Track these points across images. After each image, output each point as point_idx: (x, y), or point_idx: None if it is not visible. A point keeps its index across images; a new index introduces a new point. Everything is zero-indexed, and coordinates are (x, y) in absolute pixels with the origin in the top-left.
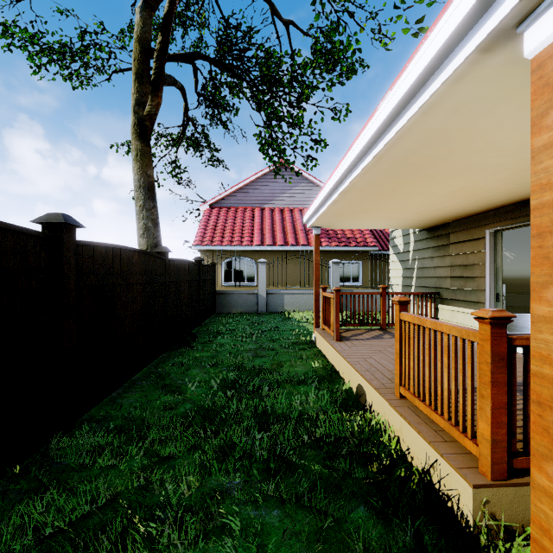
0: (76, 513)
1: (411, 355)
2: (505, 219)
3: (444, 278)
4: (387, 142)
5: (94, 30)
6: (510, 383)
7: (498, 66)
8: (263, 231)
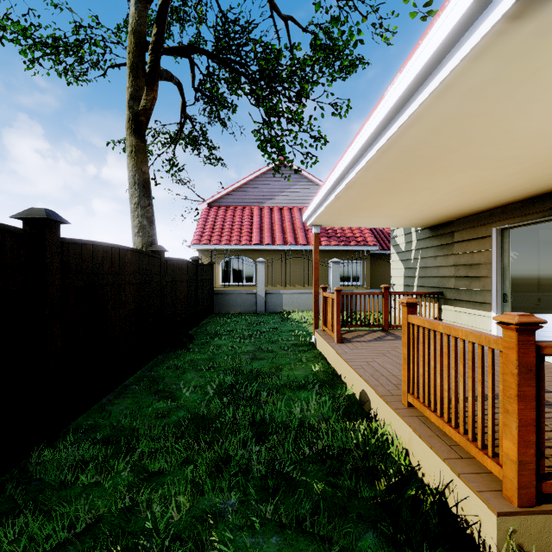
0: (51, 542)
1: (421, 361)
2: (513, 216)
3: (448, 278)
4: (395, 131)
5: (89, 24)
6: (538, 396)
7: (527, 37)
8: (261, 230)
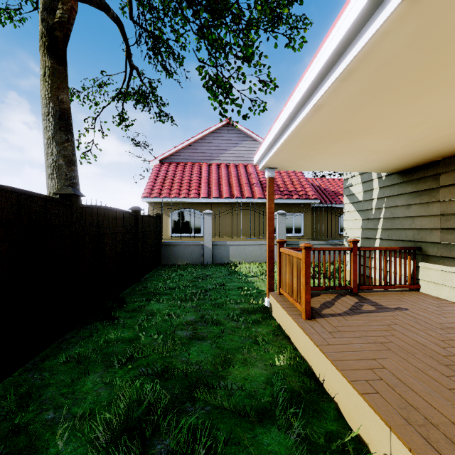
0: None
1: None
2: None
3: (429, 230)
4: None
5: None
6: None
7: None
8: (209, 184)
